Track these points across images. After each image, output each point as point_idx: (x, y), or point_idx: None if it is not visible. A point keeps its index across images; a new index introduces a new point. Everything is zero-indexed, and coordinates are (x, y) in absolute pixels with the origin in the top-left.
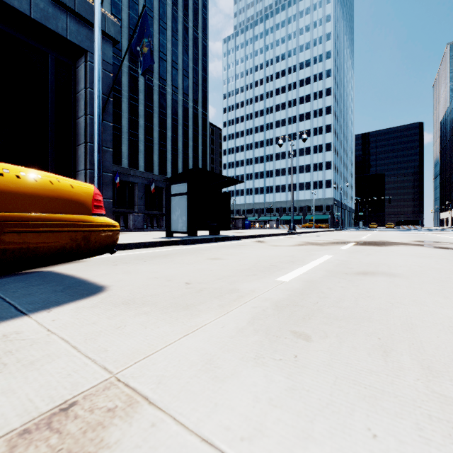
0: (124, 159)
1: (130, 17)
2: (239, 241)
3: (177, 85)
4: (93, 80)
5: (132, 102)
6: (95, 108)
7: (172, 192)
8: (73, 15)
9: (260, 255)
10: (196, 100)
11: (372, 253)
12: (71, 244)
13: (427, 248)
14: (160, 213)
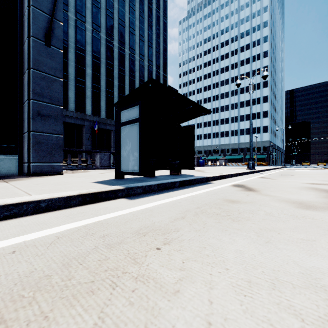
0: (102, 112)
1: (107, 0)
2: (211, 185)
3: (143, 53)
4: None
5: (108, 67)
6: None
7: (121, 120)
8: None
9: None
10: (158, 65)
11: None
12: None
13: None
14: None
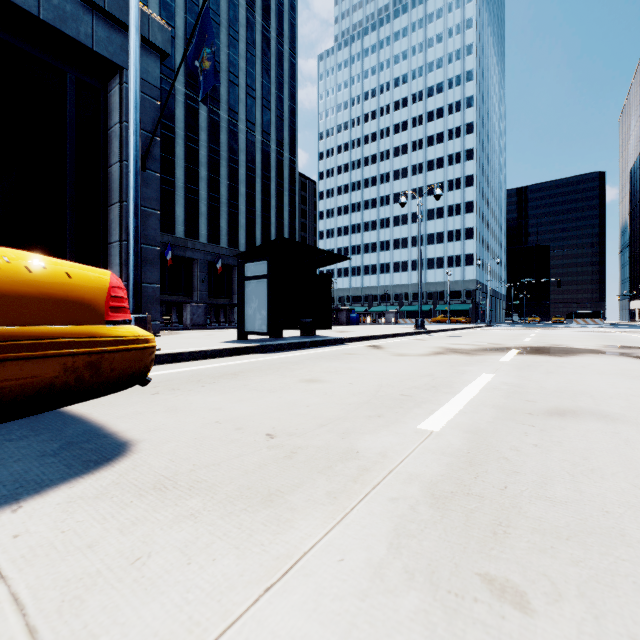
0: (178, 226)
1: (187, 23)
2: (345, 345)
3: (254, 120)
4: None
5: (189, 145)
6: (130, 149)
7: (246, 273)
8: (103, 16)
9: (380, 373)
10: (281, 141)
11: (553, 369)
12: (66, 378)
13: (633, 360)
14: (229, 303)
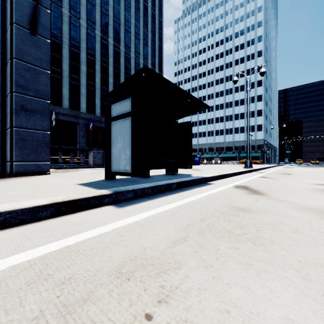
0: (97, 109)
1: None
2: (211, 186)
3: (139, 51)
4: None
5: (103, 65)
6: None
7: (112, 114)
8: None
9: None
10: (154, 63)
11: None
12: None
13: None
14: None
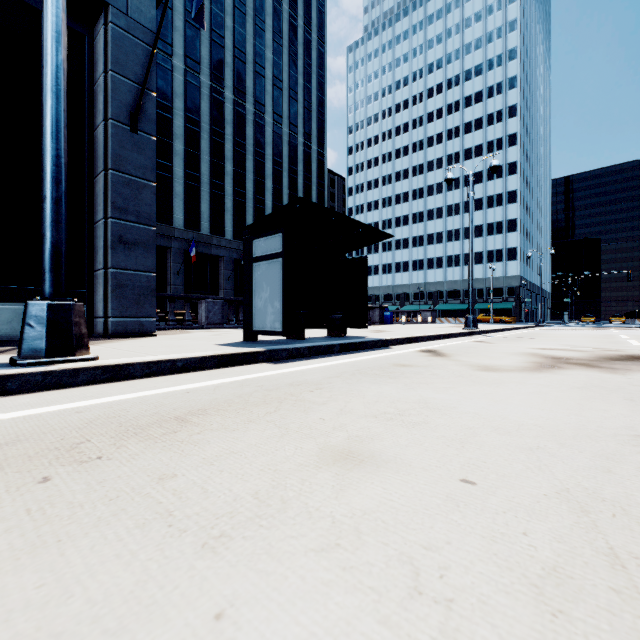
0: (203, 222)
1: (213, 14)
2: (388, 350)
3: (280, 112)
4: (119, 57)
5: (215, 139)
6: (44, 29)
7: (255, 253)
8: None
9: (505, 424)
10: (308, 133)
11: None
12: None
13: None
14: None
